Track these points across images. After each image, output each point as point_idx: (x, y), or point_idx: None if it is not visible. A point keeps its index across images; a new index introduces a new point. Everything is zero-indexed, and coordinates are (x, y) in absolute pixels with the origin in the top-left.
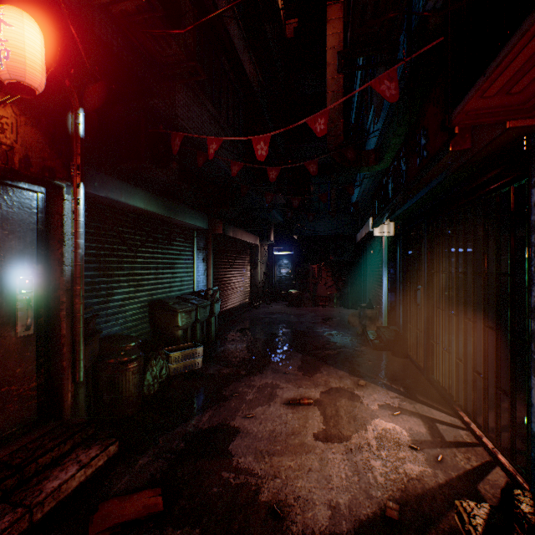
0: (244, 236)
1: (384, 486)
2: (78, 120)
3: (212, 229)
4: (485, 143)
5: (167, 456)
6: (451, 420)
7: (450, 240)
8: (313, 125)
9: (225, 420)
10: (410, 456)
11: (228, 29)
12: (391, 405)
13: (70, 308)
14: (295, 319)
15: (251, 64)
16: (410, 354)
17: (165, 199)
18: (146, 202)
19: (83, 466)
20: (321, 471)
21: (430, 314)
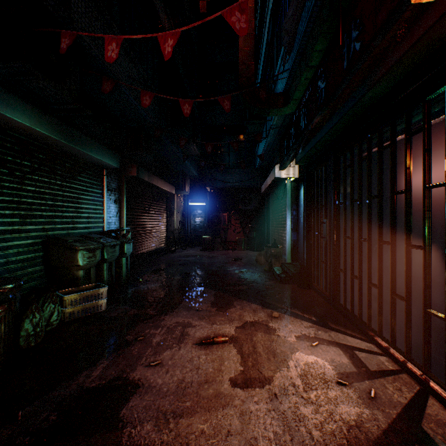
0: (160, 183)
1: (324, 445)
2: None
3: (126, 171)
4: (434, 19)
5: (22, 442)
6: (368, 346)
7: (360, 168)
8: (230, 19)
9: (122, 373)
10: (341, 394)
11: None
12: (308, 335)
13: None
14: (208, 261)
15: (166, 16)
16: (315, 285)
17: (63, 123)
18: (34, 120)
19: None
20: (243, 434)
21: (337, 244)
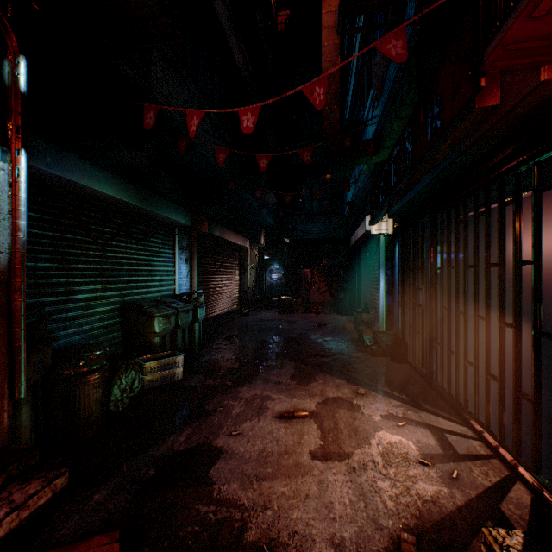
0: (232, 237)
1: (396, 513)
2: (17, 70)
3: (197, 227)
4: (510, 106)
5: (131, 488)
6: (461, 429)
7: (457, 232)
8: (310, 94)
9: (206, 440)
10: (422, 473)
11: (214, 5)
12: (395, 414)
13: (7, 305)
14: (287, 326)
15: (239, 50)
16: (411, 360)
17: (140, 187)
18: (116, 188)
19: (15, 508)
20: (320, 498)
21: (434, 315)
